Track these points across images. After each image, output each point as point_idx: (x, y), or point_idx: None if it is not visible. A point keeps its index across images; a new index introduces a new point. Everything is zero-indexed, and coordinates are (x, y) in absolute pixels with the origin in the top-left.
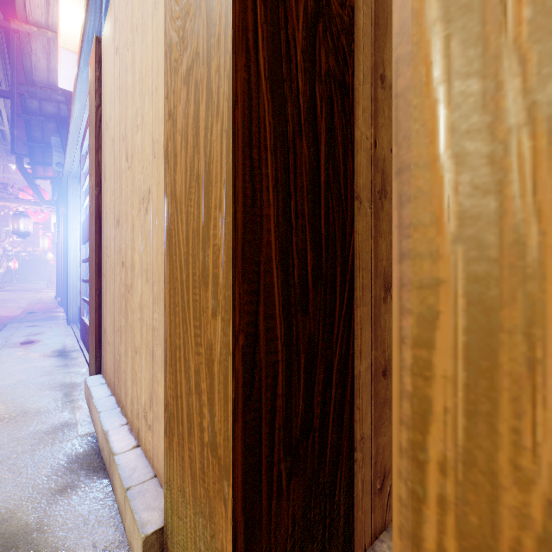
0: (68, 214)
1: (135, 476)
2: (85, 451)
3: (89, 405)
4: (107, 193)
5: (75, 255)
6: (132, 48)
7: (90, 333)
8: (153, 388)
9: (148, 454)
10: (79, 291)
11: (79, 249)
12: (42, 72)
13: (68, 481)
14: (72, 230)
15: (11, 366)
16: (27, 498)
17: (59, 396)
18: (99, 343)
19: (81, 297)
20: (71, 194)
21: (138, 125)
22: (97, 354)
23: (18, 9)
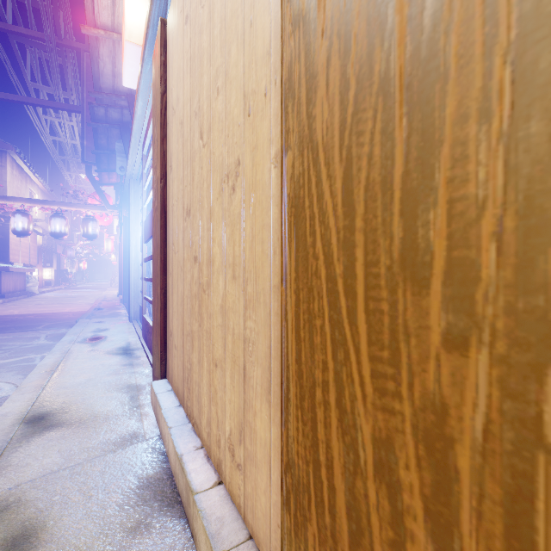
0: (130, 215)
1: (225, 533)
2: (156, 473)
3: (156, 414)
4: (173, 184)
5: (136, 255)
6: (209, 0)
7: (154, 334)
8: (244, 418)
9: (236, 499)
10: (140, 290)
11: (140, 249)
12: (108, 77)
13: (141, 516)
14: (133, 231)
15: (82, 363)
16: (98, 534)
17: (126, 399)
18: (164, 346)
19: (142, 296)
20: (132, 196)
21: (219, 87)
22: (163, 357)
23: (88, 13)
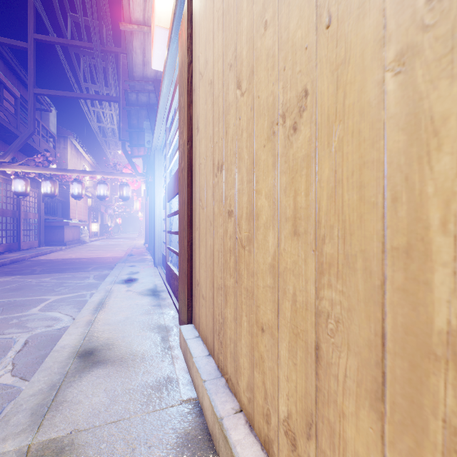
0: (155, 180)
1: None
2: (193, 429)
3: (186, 359)
4: (201, 143)
5: (159, 212)
6: None
7: (180, 281)
8: (318, 411)
9: None
10: (162, 241)
11: (162, 207)
12: (139, 67)
13: None
14: (157, 192)
15: (120, 302)
16: None
17: (158, 340)
18: (191, 293)
19: (166, 246)
20: (157, 164)
21: (267, 20)
22: (189, 303)
23: (125, 11)
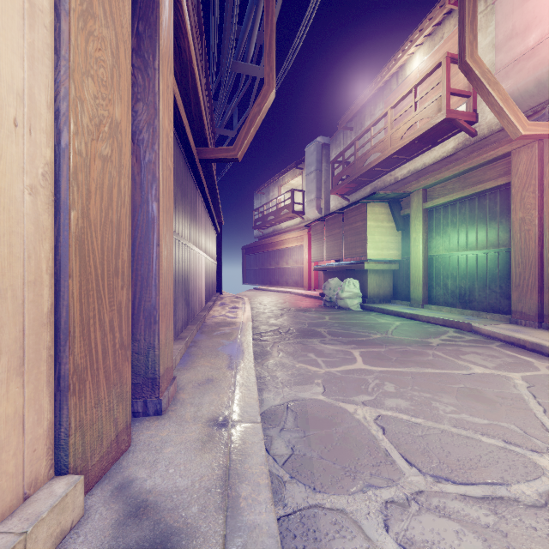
0: None
1: None
2: None
3: None
4: None
5: None
6: None
7: None
8: None
9: None
10: None
11: None
12: None
13: None
14: None
15: None
16: None
17: None
18: None
19: None
20: None
21: None
22: None
23: None
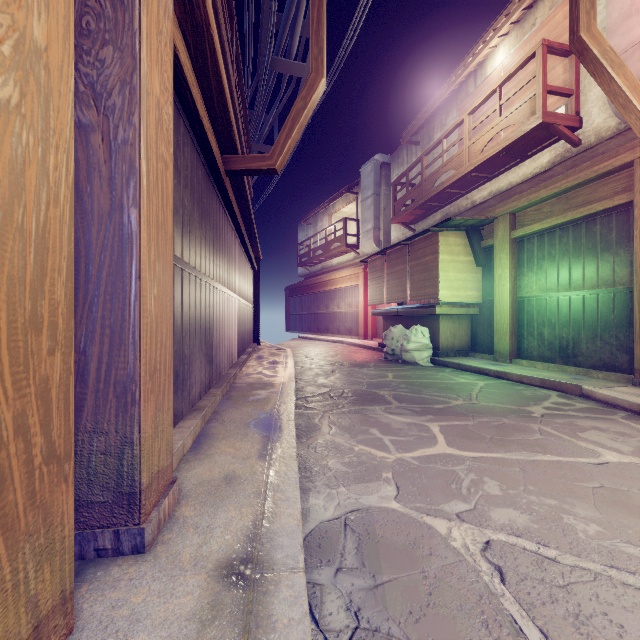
0: None
1: None
2: None
3: None
4: None
5: None
6: None
7: None
8: None
9: None
10: None
11: None
12: None
13: None
14: None
15: None
16: None
17: None
18: None
19: None
20: None
21: None
22: None
23: None
